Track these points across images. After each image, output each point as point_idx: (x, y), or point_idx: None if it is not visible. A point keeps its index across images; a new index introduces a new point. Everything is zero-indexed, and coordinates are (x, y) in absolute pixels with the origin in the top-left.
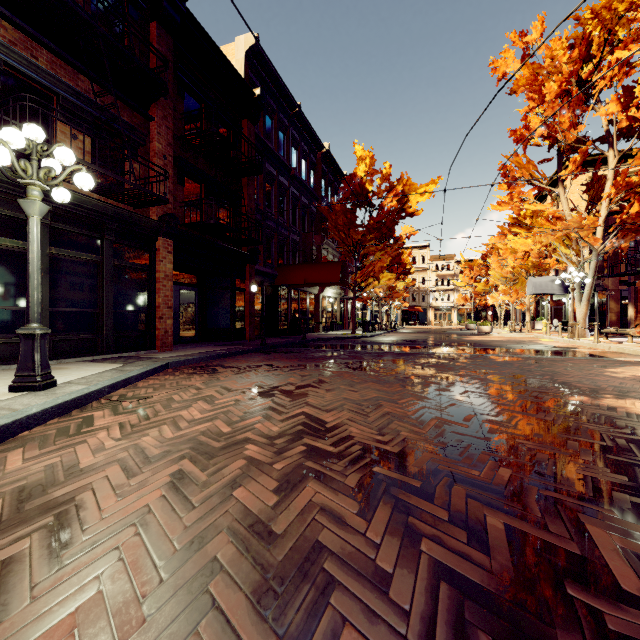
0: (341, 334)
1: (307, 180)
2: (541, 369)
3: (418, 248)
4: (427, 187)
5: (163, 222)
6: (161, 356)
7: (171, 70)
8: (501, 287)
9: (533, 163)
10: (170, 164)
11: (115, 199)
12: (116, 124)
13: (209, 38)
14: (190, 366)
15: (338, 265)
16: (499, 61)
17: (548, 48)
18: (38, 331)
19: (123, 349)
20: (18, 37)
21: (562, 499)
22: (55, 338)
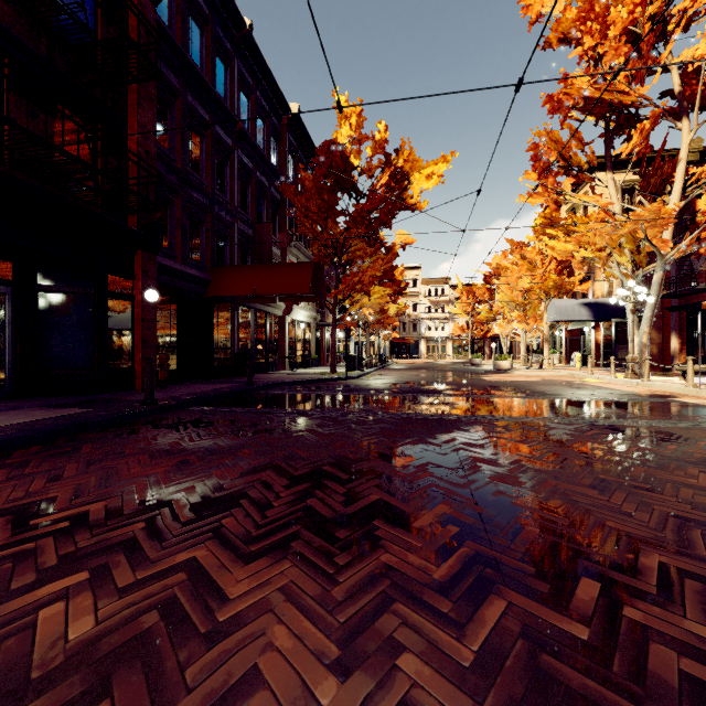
0: (315, 373)
1: (266, 151)
2: None
3: (409, 269)
4: (436, 167)
5: None
6: None
7: None
8: (506, 314)
9: (579, 137)
10: None
11: None
12: None
13: None
14: None
15: (308, 266)
16: None
17: None
18: None
19: None
20: None
21: None
22: None
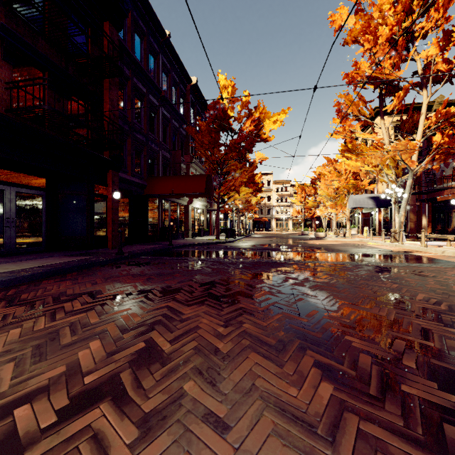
0: (207, 239)
1: (177, 106)
2: (452, 289)
3: (265, 174)
4: (279, 116)
5: None
6: None
7: None
8: (325, 203)
9: (363, 99)
10: None
11: None
12: None
13: None
14: None
15: (203, 177)
16: (336, 15)
17: (376, 5)
18: None
19: None
20: None
21: None
22: None
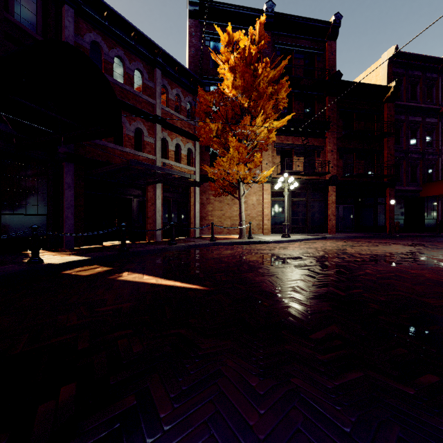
0: None
1: None
2: None
3: None
4: None
5: (330, 180)
6: (327, 235)
7: (335, 111)
8: None
9: None
10: (334, 153)
11: (311, 176)
12: (312, 148)
13: (355, 82)
14: (334, 239)
15: None
16: None
17: None
18: (286, 223)
19: (314, 232)
20: (284, 138)
21: (365, 258)
22: (293, 227)
